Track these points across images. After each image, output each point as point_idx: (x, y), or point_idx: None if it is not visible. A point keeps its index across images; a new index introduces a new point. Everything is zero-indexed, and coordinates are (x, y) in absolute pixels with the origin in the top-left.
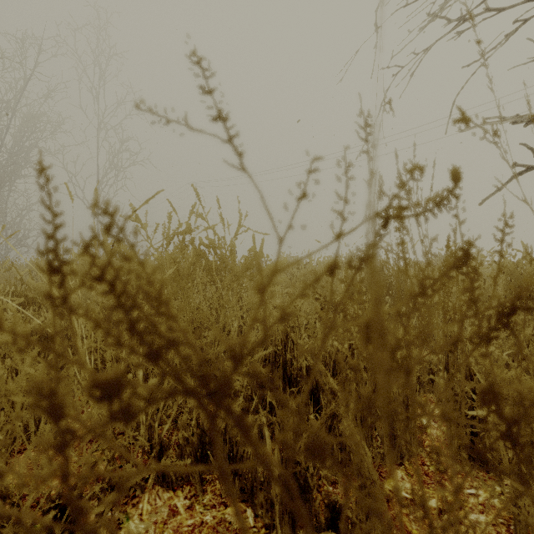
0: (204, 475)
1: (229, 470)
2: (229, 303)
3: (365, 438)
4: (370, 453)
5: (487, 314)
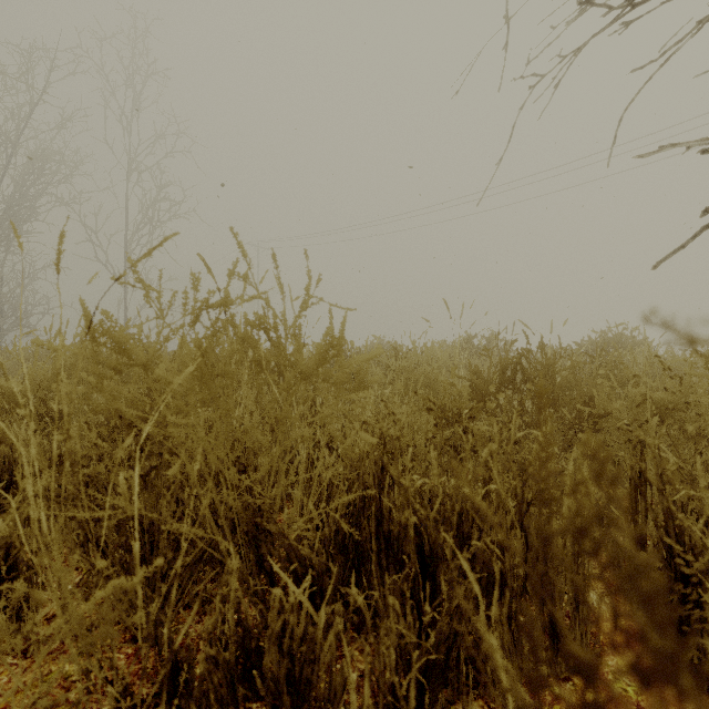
0: (247, 701)
1: (287, 702)
2: (290, 417)
3: (515, 650)
4: (521, 668)
5: (685, 430)
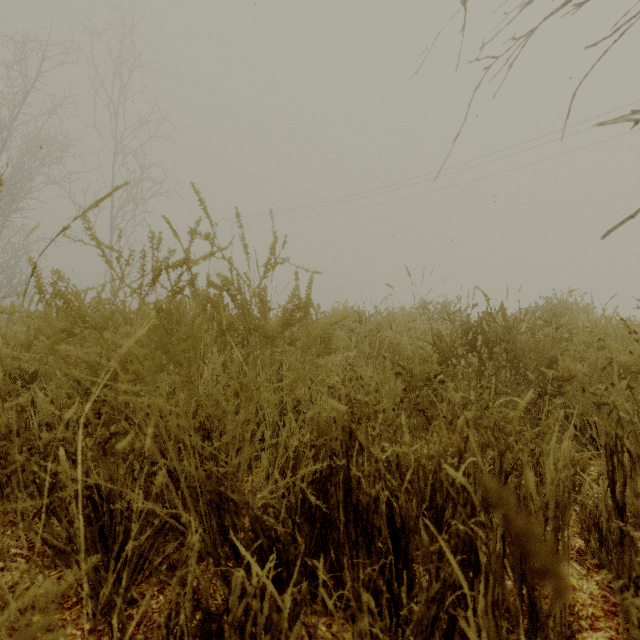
0: None
1: None
2: (255, 383)
3: None
4: None
5: None
